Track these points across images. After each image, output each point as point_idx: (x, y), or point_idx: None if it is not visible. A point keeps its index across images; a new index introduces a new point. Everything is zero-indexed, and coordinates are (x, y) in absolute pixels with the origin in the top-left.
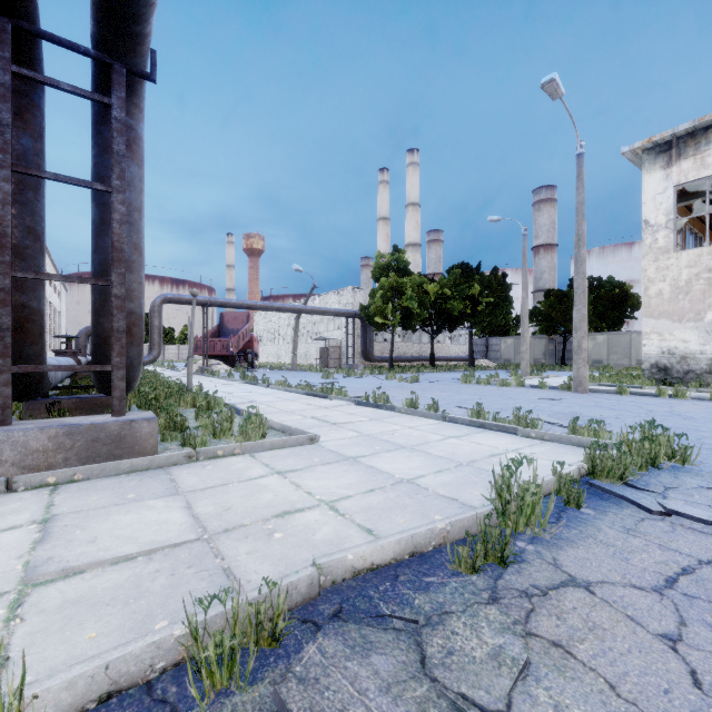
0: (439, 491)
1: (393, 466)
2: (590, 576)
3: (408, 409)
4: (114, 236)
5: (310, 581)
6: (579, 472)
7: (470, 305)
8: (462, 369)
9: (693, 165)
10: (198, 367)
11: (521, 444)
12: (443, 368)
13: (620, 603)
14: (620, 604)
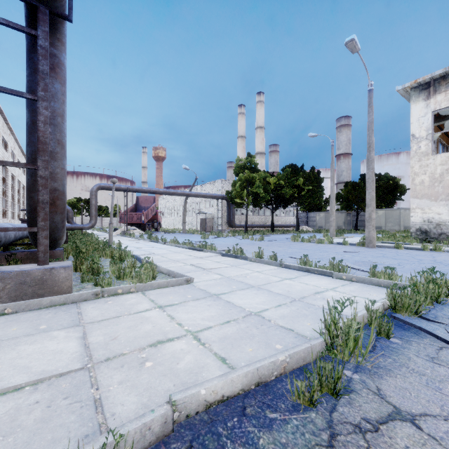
0: (279, 322)
1: (244, 301)
2: (412, 408)
3: (256, 259)
4: (39, 132)
5: (164, 420)
6: (383, 307)
7: (296, 191)
8: (291, 233)
9: (444, 97)
10: (121, 231)
11: (336, 284)
12: (279, 232)
13: (447, 441)
14: (447, 442)
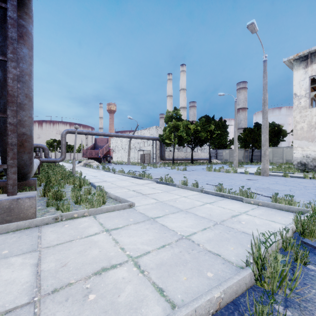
0: (207, 246)
1: (176, 225)
2: None
3: (183, 186)
4: (8, 87)
5: None
6: (292, 232)
7: (209, 134)
8: (205, 164)
9: None
10: (83, 163)
11: (246, 208)
12: (197, 164)
13: None
14: None
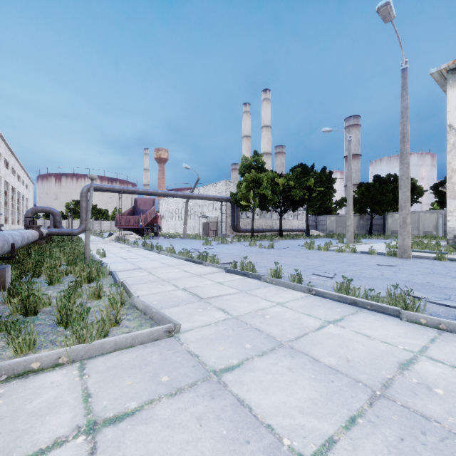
0: None
1: (274, 402)
2: None
3: (273, 280)
4: None
5: None
6: None
7: (307, 193)
8: (301, 238)
9: None
10: (115, 236)
11: (418, 337)
12: (288, 237)
13: None
14: None
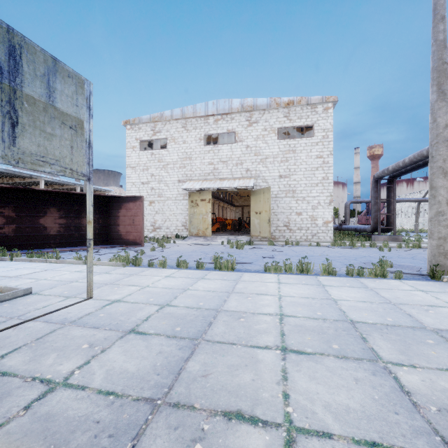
0: None
1: None
2: None
3: None
4: (394, 206)
5: None
6: None
7: None
8: None
9: None
10: None
11: None
12: None
13: None
14: None
